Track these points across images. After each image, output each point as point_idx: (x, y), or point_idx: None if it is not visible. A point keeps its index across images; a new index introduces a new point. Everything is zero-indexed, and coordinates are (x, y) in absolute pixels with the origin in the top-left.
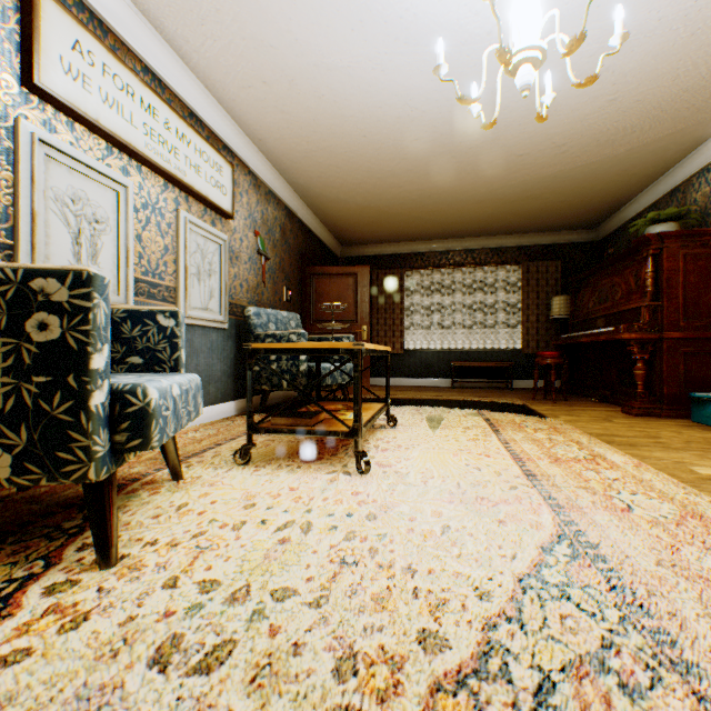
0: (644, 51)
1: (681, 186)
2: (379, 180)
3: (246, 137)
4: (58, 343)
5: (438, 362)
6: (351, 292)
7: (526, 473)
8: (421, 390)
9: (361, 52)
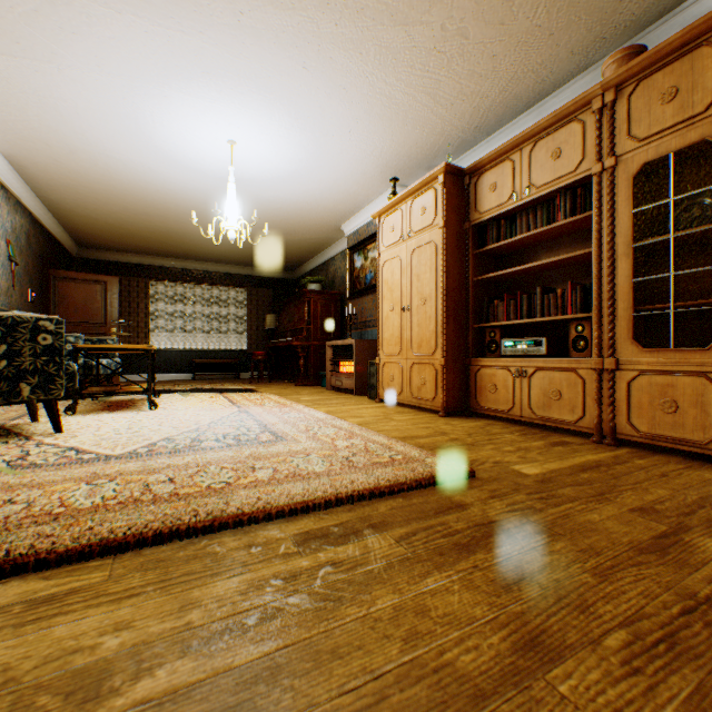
0: (295, 207)
1: (327, 262)
2: (135, 215)
3: (6, 161)
4: (52, 345)
5: (182, 360)
6: (101, 298)
7: (234, 404)
8: (168, 382)
9: (137, 159)
